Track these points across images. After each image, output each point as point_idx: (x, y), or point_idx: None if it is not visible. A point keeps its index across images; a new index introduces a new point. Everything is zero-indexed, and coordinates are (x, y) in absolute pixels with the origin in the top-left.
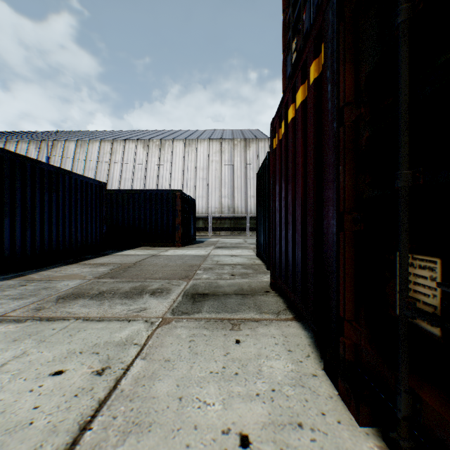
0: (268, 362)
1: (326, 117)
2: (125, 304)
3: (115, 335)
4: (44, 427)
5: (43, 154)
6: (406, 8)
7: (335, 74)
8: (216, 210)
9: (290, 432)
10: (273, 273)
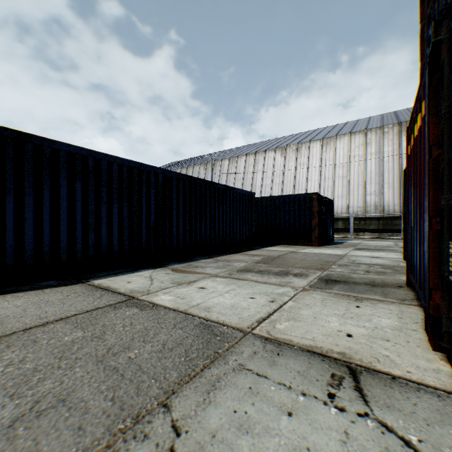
0: (378, 318)
1: (424, 148)
2: (277, 278)
3: (275, 290)
4: (254, 311)
5: (207, 172)
6: (446, 105)
7: (427, 121)
8: (359, 210)
9: (379, 340)
10: (407, 271)
